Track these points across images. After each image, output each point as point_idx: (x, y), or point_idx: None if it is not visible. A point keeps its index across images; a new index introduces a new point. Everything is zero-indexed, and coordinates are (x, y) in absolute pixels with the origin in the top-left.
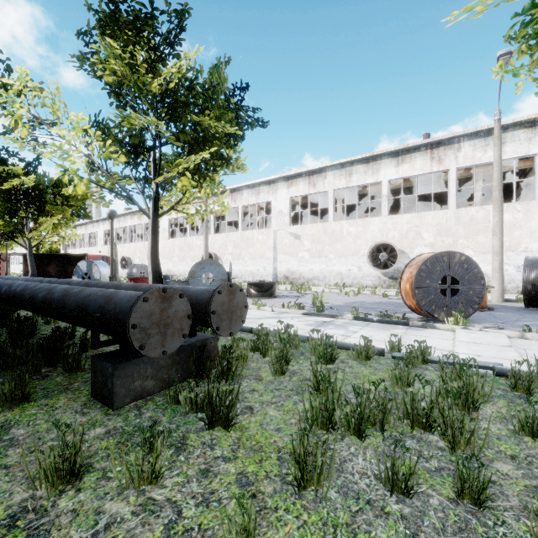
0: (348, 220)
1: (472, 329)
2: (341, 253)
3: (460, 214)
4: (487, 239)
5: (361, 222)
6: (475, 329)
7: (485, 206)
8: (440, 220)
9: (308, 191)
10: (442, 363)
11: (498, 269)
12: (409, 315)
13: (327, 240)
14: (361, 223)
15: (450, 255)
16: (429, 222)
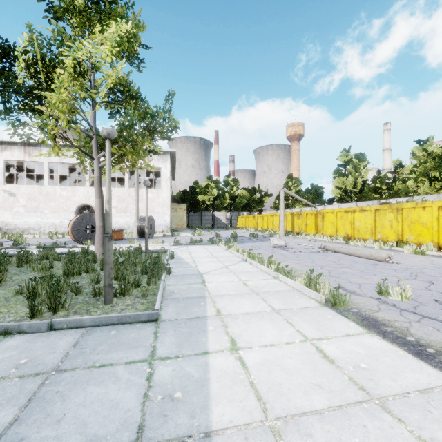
0: (61, 186)
1: (91, 246)
2: (55, 209)
3: (130, 191)
4: (142, 206)
5: (71, 189)
6: (92, 245)
7: (141, 189)
8: (121, 193)
9: (23, 158)
10: (56, 254)
11: (136, 221)
12: (76, 244)
13: (42, 199)
14: (71, 189)
15: (91, 215)
16: (115, 194)
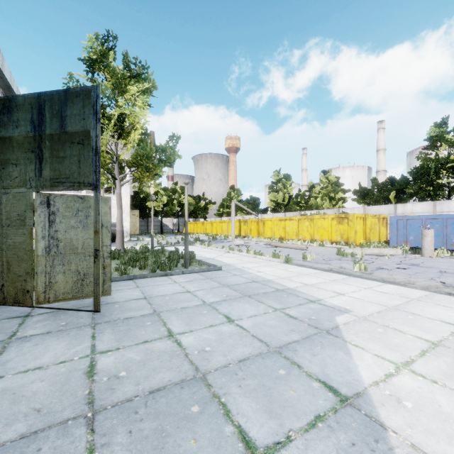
0: None
1: None
2: None
3: None
4: None
5: None
6: None
7: None
8: None
9: None
10: None
11: None
12: None
13: None
14: None
15: None
16: None
